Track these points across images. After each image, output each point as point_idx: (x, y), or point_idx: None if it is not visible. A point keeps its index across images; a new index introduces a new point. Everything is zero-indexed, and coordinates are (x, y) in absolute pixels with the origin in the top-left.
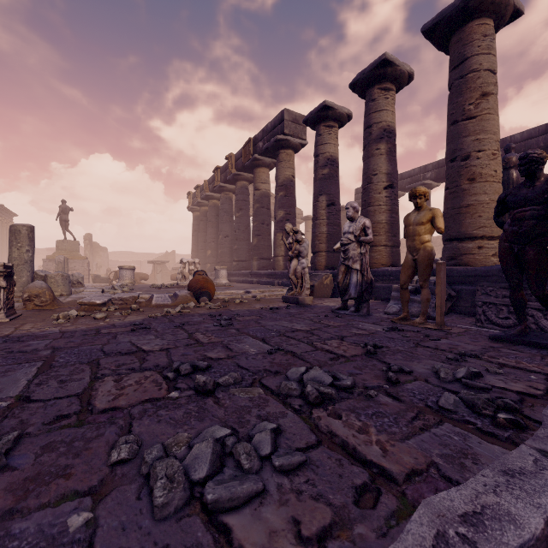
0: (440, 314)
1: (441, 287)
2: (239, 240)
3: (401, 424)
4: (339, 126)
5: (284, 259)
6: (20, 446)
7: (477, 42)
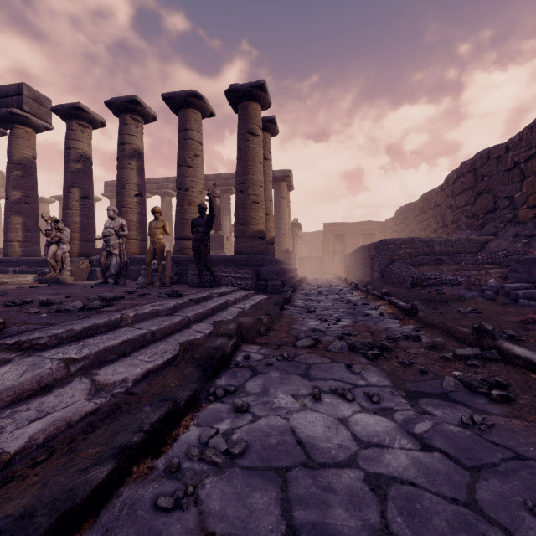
0: (168, 279)
1: (168, 264)
2: None
3: (145, 300)
4: (93, 128)
5: (22, 244)
6: None
7: (193, 122)
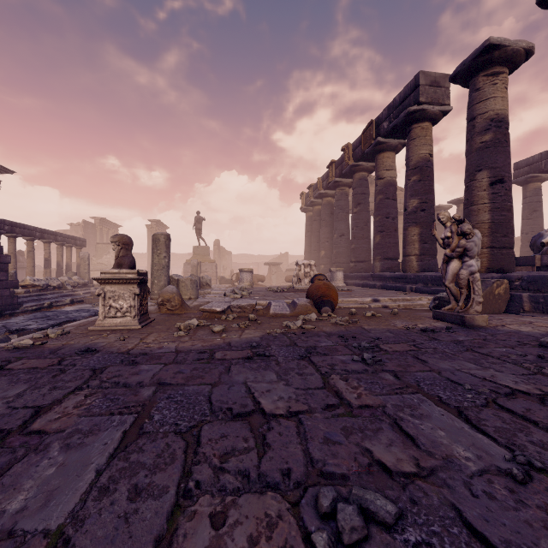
0: None
1: None
2: (357, 238)
3: None
4: (509, 71)
5: (418, 258)
6: None
7: None
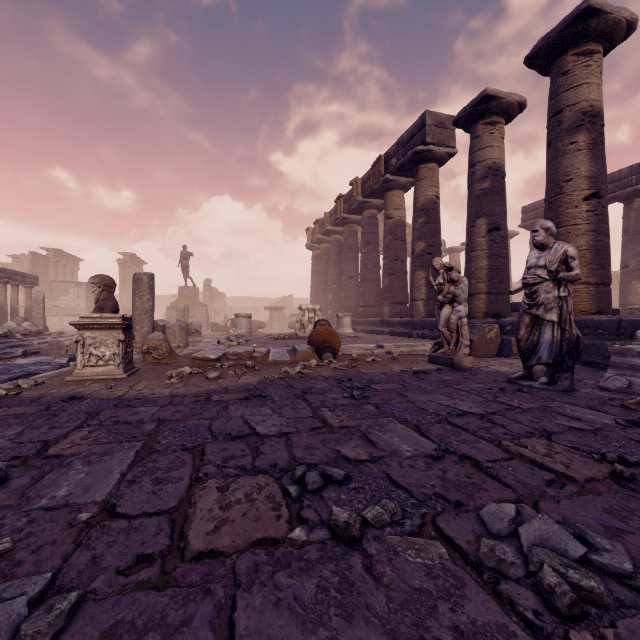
0: None
1: None
2: (366, 281)
3: None
4: (505, 121)
5: (425, 303)
6: (77, 623)
7: None
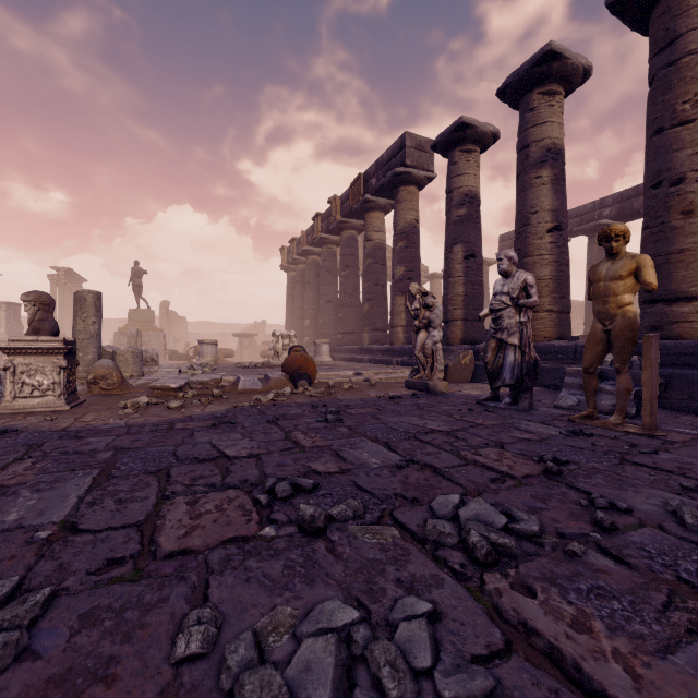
0: (650, 412)
1: (651, 371)
2: (345, 306)
3: (646, 616)
4: (481, 150)
5: (405, 330)
6: (52, 612)
7: (696, 10)
